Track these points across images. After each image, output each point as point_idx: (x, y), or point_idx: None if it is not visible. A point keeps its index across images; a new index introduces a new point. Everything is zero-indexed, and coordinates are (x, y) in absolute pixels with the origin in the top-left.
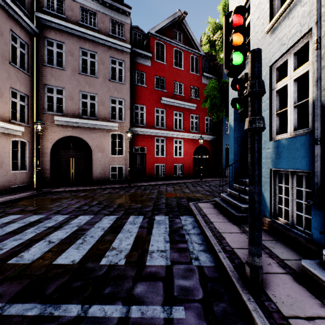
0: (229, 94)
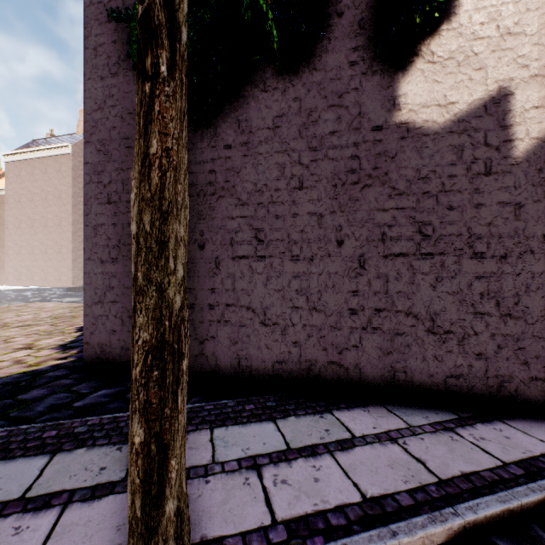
0: (544, 38)
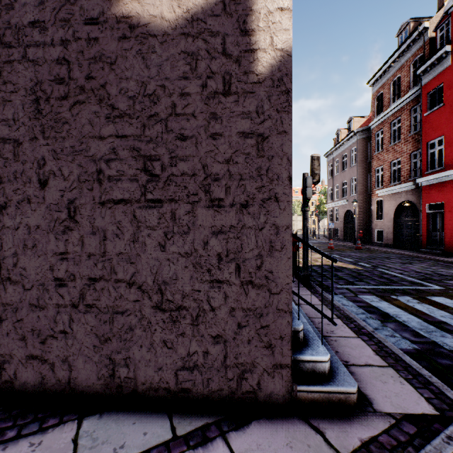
0: None
